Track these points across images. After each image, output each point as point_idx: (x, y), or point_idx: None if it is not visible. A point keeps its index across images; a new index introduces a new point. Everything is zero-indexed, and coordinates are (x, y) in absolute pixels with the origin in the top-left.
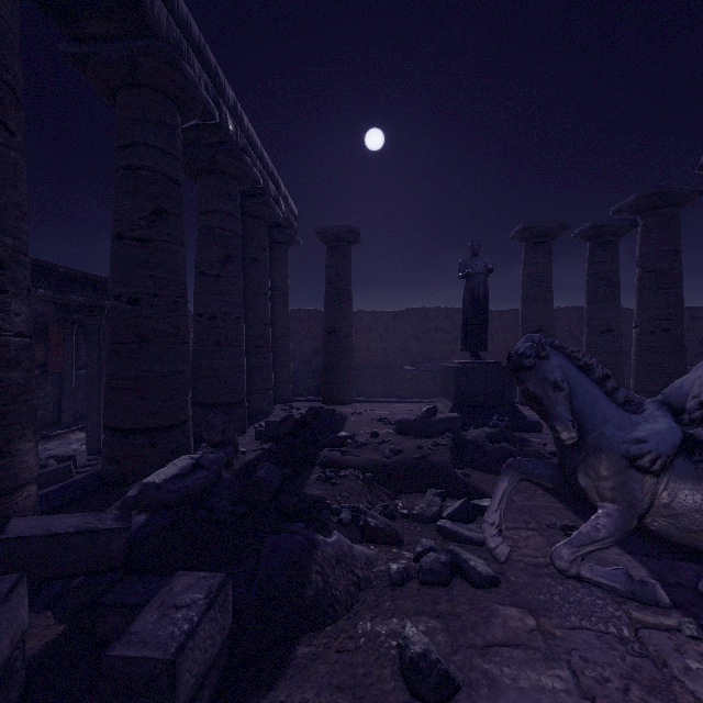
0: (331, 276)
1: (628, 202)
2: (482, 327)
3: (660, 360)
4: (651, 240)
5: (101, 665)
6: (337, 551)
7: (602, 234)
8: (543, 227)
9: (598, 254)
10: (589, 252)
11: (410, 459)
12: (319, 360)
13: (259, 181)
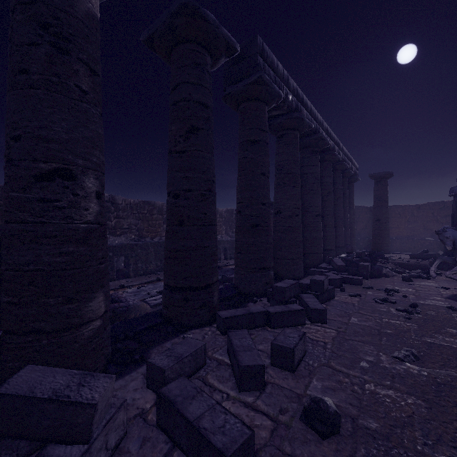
0: (376, 195)
1: None
2: None
3: None
4: None
5: (358, 265)
6: (388, 271)
7: None
8: None
9: None
10: None
11: (412, 263)
12: (365, 234)
13: (348, 167)
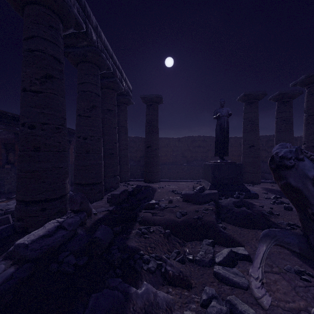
0: (148, 119)
1: (300, 80)
2: (226, 144)
3: None
4: (313, 98)
5: None
6: (145, 302)
7: (284, 97)
8: (254, 94)
9: (282, 107)
10: (277, 106)
11: (191, 219)
12: (143, 161)
13: (110, 68)
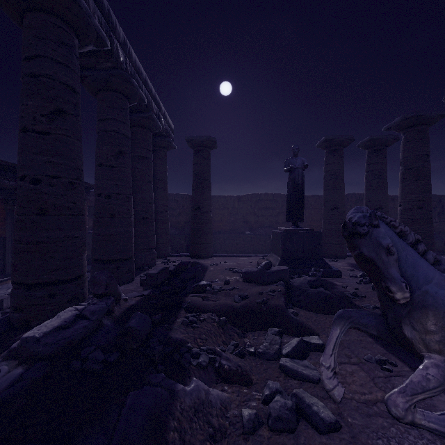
0: (196, 170)
1: (395, 122)
2: (300, 205)
3: (417, 228)
4: (411, 147)
5: None
6: (195, 400)
7: (376, 144)
8: (338, 139)
9: (373, 158)
10: (367, 156)
11: (254, 303)
12: (189, 228)
13: (144, 100)
